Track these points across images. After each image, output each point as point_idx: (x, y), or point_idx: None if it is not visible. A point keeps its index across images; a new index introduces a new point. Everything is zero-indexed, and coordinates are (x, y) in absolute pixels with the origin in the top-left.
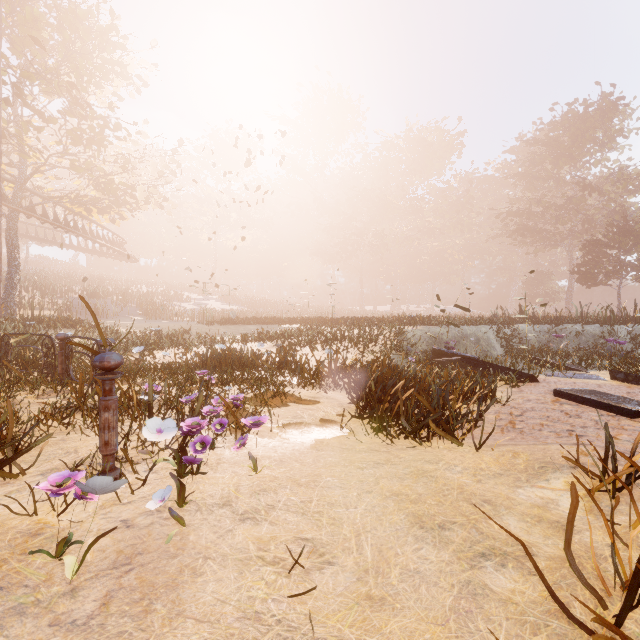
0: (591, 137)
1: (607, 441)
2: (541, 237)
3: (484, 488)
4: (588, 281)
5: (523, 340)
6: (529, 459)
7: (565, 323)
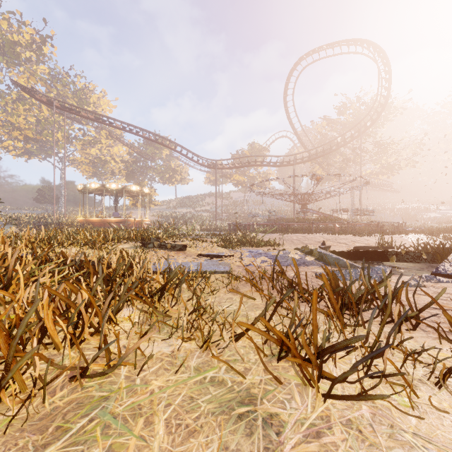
0: None
1: None
2: None
3: None
4: None
5: None
6: None
7: None
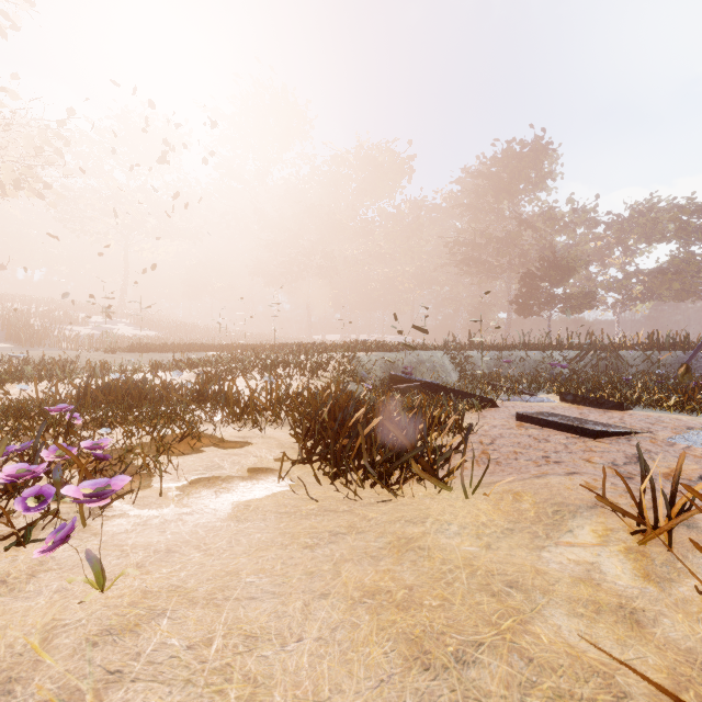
0: (526, 176)
1: (642, 469)
2: (484, 268)
3: (499, 558)
4: (525, 312)
5: (474, 367)
6: (536, 501)
7: (511, 349)
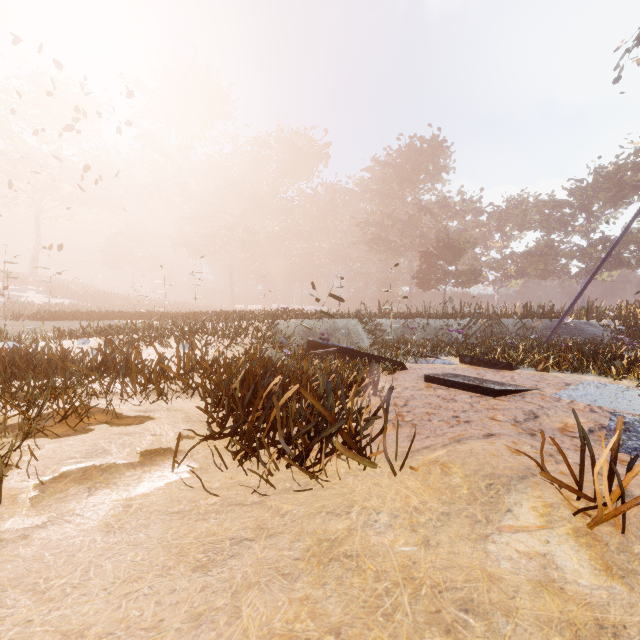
0: (425, 168)
1: (581, 437)
2: (391, 247)
3: (443, 560)
4: (425, 285)
5: (384, 333)
6: (467, 473)
7: (415, 318)
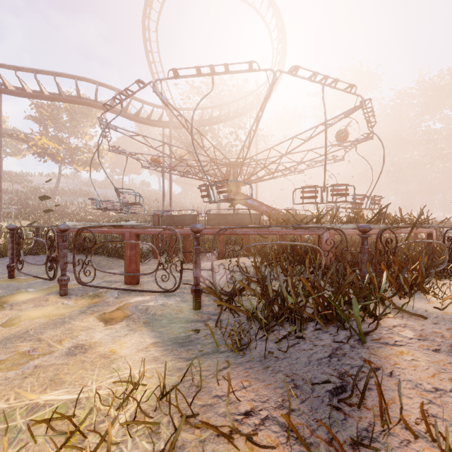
0: None
1: None
2: None
3: None
4: None
5: None
6: None
7: None
